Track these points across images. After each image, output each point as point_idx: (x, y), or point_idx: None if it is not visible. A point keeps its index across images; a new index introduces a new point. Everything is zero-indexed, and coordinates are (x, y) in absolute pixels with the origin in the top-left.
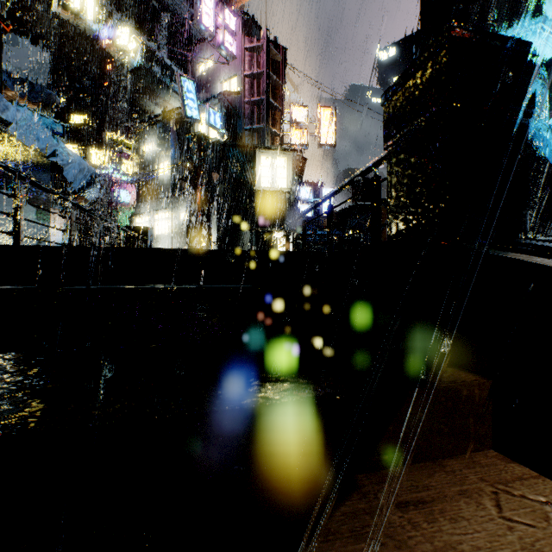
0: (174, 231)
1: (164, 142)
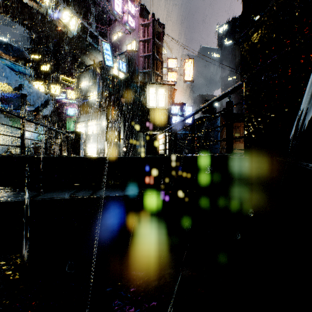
0: (99, 132)
1: (93, 80)
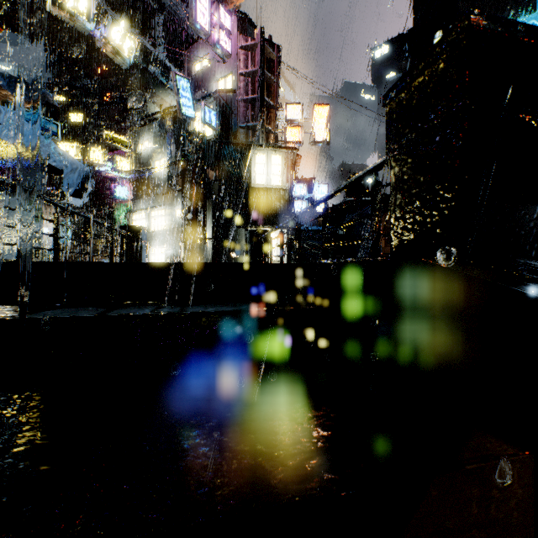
0: (170, 228)
1: (160, 140)
